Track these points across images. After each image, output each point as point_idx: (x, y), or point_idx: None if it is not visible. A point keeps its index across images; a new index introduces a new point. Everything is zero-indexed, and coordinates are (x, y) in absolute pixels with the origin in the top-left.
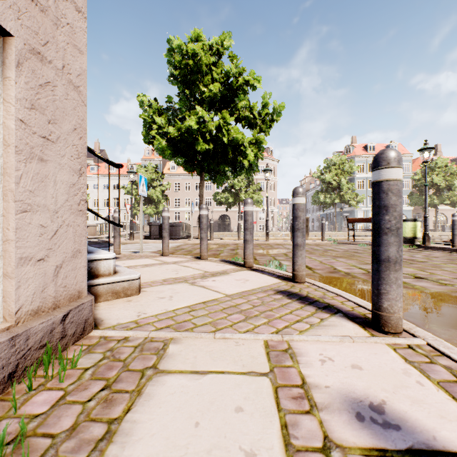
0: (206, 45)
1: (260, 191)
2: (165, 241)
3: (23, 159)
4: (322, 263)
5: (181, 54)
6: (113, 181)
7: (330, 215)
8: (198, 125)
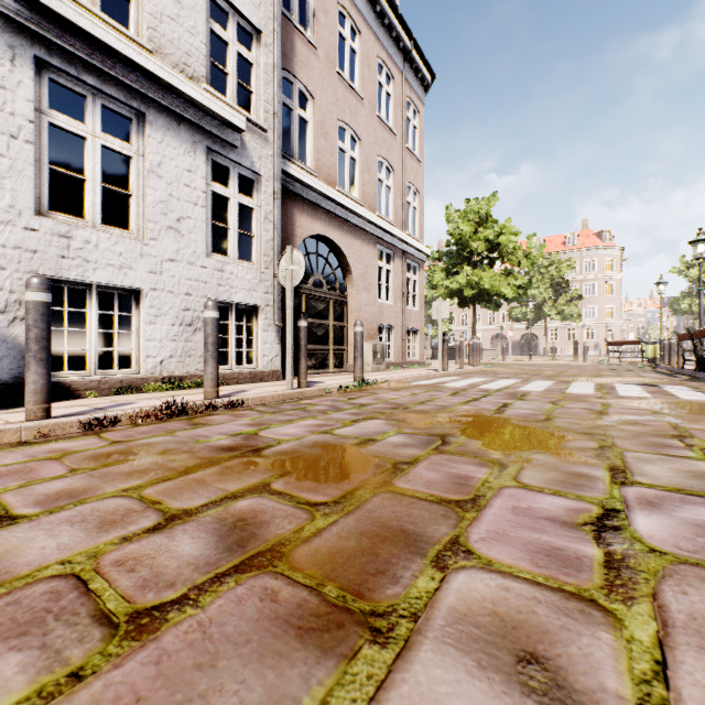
0: (476, 207)
1: (581, 300)
2: None
3: (420, 342)
4: (517, 367)
5: (453, 229)
6: None
7: None
8: (466, 279)
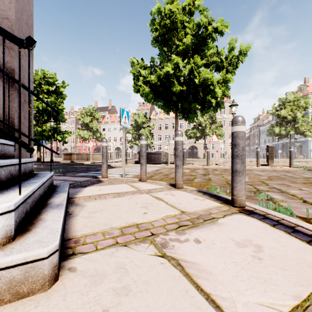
0: (180, 9)
1: (222, 127)
2: (142, 167)
3: None
4: None
5: (160, 16)
6: (119, 125)
7: (282, 145)
8: (174, 70)
